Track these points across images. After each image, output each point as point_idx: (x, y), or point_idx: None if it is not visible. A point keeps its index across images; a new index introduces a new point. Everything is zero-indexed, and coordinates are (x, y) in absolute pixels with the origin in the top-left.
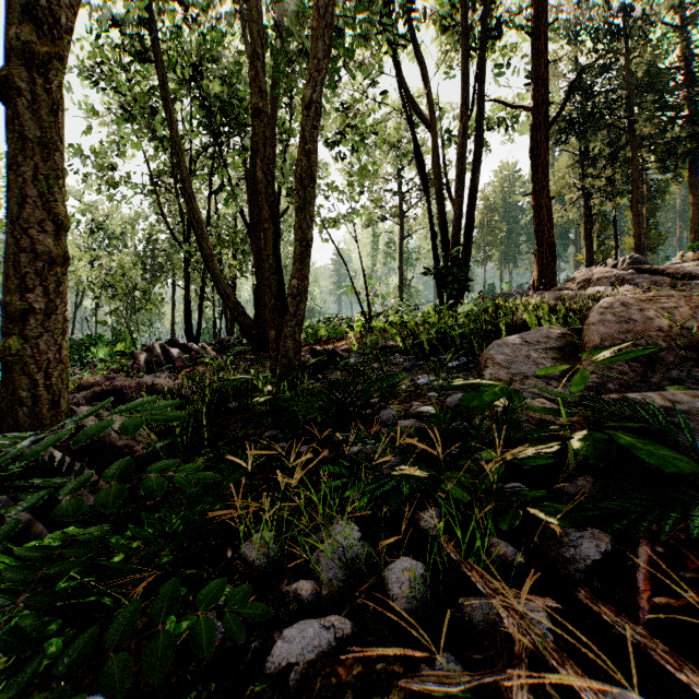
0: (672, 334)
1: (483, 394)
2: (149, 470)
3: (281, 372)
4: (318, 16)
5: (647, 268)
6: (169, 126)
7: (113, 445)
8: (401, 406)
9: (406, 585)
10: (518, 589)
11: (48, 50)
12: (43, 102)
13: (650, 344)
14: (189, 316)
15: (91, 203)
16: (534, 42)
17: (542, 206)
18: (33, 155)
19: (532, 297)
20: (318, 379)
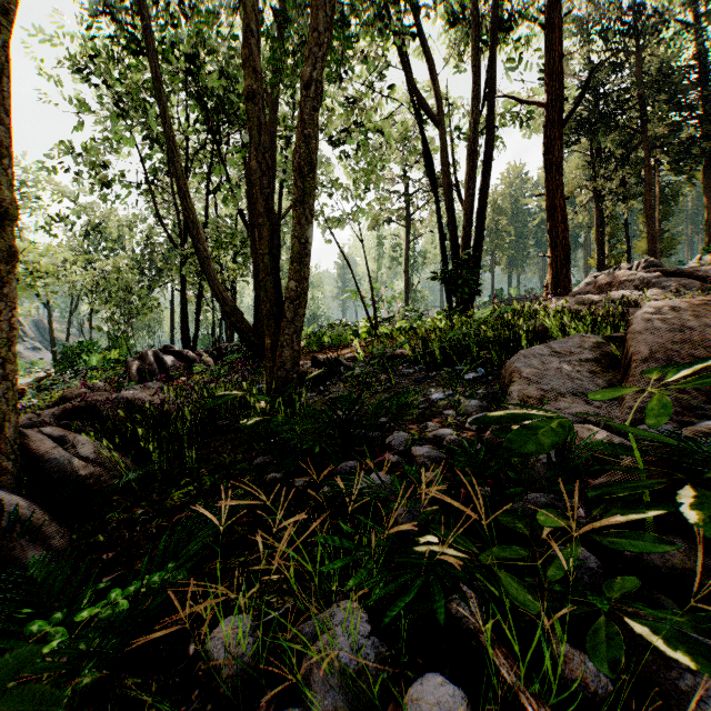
0: None
1: (538, 433)
2: None
3: (277, 386)
4: None
5: (673, 270)
6: (162, 119)
7: (75, 474)
8: (414, 427)
9: None
10: None
11: None
12: None
13: None
14: (186, 321)
15: (86, 205)
16: (548, 34)
17: (556, 207)
18: None
19: (551, 302)
20: (319, 392)
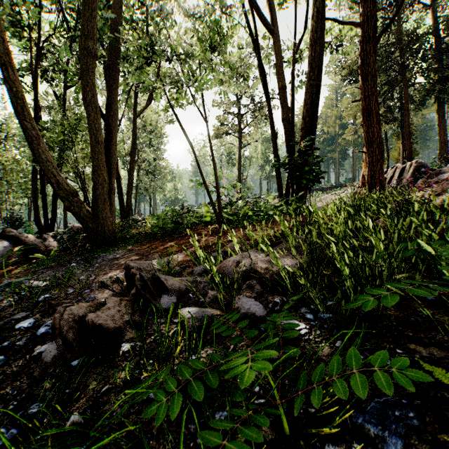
0: None
1: None
2: None
3: None
4: None
5: None
6: None
7: None
8: None
9: None
10: None
11: None
12: None
13: None
14: (43, 204)
15: None
16: None
17: (372, 110)
18: None
19: (445, 188)
20: None
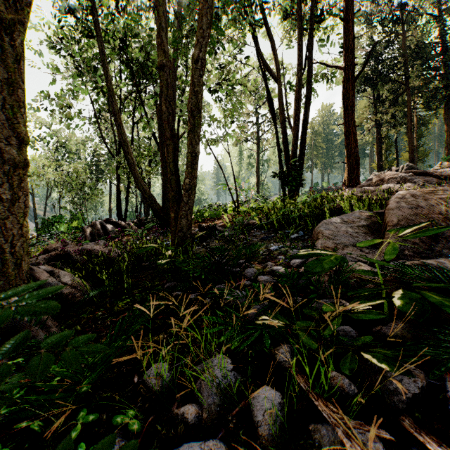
0: (448, 216)
1: (323, 262)
2: (42, 344)
3: (178, 242)
4: (203, 1)
5: (421, 171)
6: (106, 78)
7: (60, 292)
8: (259, 265)
9: (268, 414)
10: (354, 416)
11: (13, 18)
12: (9, 53)
13: (433, 223)
14: (119, 203)
15: (56, 130)
16: (345, 24)
17: (350, 132)
18: (2, 91)
19: (345, 191)
20: (203, 246)
